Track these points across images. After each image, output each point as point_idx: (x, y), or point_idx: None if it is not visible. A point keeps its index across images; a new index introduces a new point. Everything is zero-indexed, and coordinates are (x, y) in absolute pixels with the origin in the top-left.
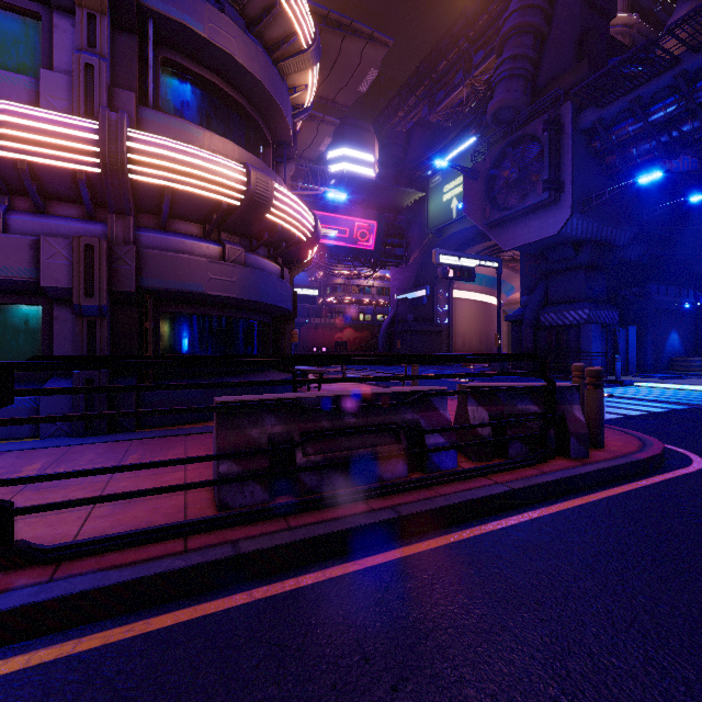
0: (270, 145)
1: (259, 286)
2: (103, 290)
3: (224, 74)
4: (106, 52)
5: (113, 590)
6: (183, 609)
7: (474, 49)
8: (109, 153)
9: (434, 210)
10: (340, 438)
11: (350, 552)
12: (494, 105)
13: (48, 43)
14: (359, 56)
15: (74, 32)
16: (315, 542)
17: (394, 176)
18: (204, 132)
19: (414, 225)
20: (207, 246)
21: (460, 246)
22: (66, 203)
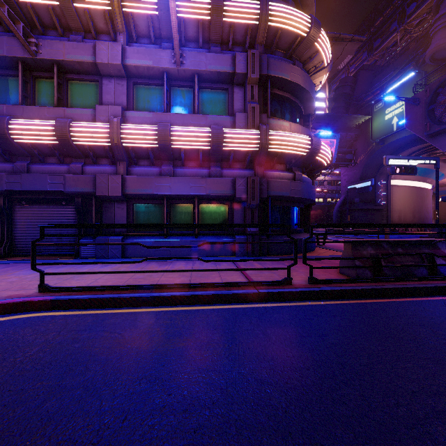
0: (303, 117)
1: (308, 191)
2: (257, 197)
3: (292, 92)
4: (257, 99)
5: (350, 291)
6: (371, 300)
7: (407, 3)
8: (263, 142)
9: (377, 126)
10: (396, 257)
11: (418, 295)
12: (432, 50)
13: (231, 99)
14: (341, 51)
15: (240, 92)
16: (406, 289)
17: (344, 107)
18: (289, 123)
19: (360, 138)
20: (288, 174)
21: (398, 149)
22: (237, 162)
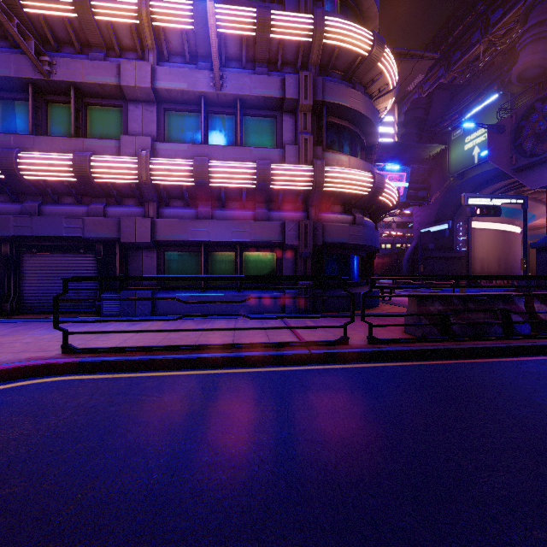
0: (364, 149)
1: (370, 237)
2: (311, 244)
3: (352, 120)
4: (310, 130)
5: (414, 351)
6: (437, 361)
7: (491, 10)
8: (317, 180)
9: (456, 157)
10: (467, 314)
11: (490, 356)
12: (519, 68)
13: (280, 128)
14: (410, 69)
15: (290, 121)
16: (476, 349)
17: (416, 133)
18: (348, 157)
19: (435, 171)
20: (347, 217)
21: (480, 185)
22: (287, 203)
